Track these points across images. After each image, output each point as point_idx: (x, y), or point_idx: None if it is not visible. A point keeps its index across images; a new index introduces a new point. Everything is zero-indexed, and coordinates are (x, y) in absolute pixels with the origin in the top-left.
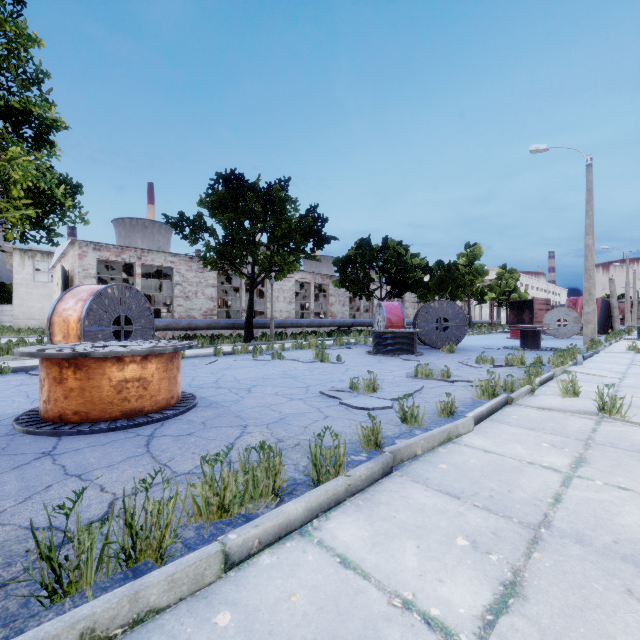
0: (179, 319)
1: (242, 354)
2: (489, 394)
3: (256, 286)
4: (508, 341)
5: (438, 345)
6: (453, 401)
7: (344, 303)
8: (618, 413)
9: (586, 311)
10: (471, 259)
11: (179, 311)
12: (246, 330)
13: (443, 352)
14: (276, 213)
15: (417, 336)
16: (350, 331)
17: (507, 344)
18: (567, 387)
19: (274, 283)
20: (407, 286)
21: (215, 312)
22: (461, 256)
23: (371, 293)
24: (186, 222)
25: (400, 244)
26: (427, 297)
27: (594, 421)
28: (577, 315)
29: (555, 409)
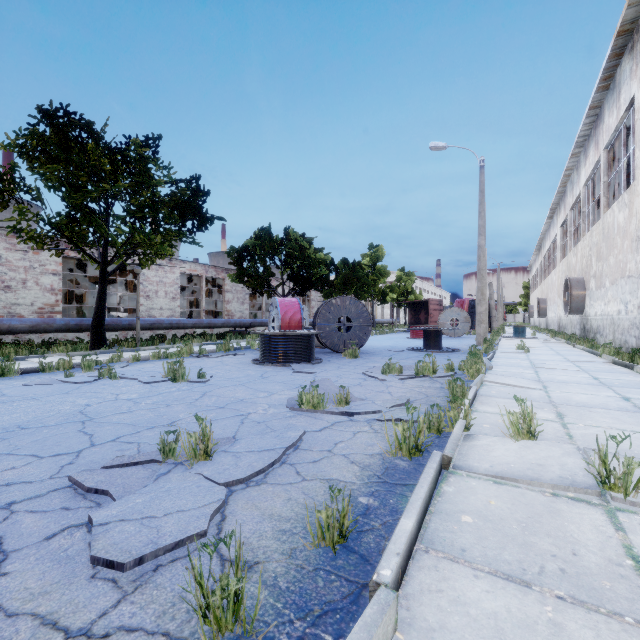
0: None
1: (61, 370)
2: (411, 450)
3: (110, 274)
4: (409, 341)
5: (340, 348)
6: (347, 505)
7: (243, 301)
8: (636, 491)
9: (479, 311)
10: (374, 260)
11: None
12: (93, 333)
13: (345, 357)
14: (135, 176)
15: (318, 338)
16: (248, 332)
17: (409, 345)
18: (518, 423)
19: (151, 274)
20: (311, 283)
21: (58, 309)
22: (365, 256)
23: (272, 289)
24: None
25: (303, 236)
26: (333, 296)
27: (603, 513)
28: (467, 315)
29: (523, 480)
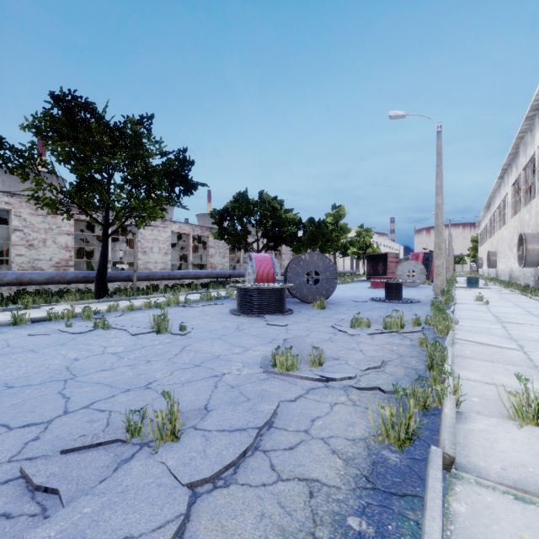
0: (3, 272)
1: (65, 319)
2: (402, 442)
3: (111, 234)
4: (370, 291)
5: (309, 299)
6: None
7: (224, 255)
8: None
9: (437, 264)
10: (337, 218)
11: (19, 262)
12: (97, 284)
13: (314, 308)
14: (131, 149)
15: (288, 289)
16: (228, 282)
17: (371, 295)
18: (522, 405)
19: (147, 233)
20: (282, 239)
21: (71, 263)
22: (329, 215)
23: (248, 245)
24: (10, 151)
25: (275, 199)
26: (301, 250)
27: None
28: (423, 267)
29: None
